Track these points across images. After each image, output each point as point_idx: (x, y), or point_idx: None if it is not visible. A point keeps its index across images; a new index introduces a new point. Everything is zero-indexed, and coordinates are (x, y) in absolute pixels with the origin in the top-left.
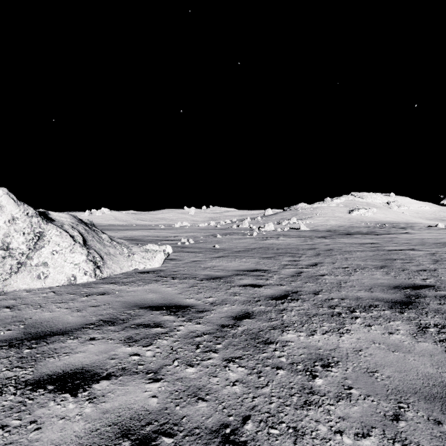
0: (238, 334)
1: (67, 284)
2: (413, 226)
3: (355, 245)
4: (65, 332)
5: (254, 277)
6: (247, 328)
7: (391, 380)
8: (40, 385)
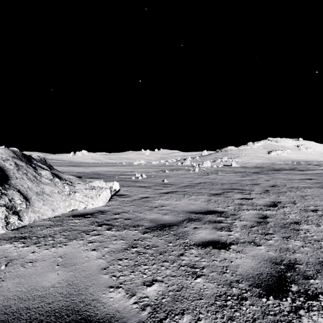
0: None
1: None
2: None
3: (295, 181)
4: None
5: (210, 224)
6: None
7: None
8: None
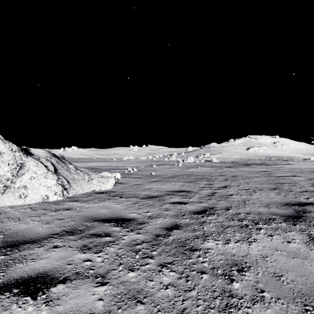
0: (169, 243)
1: (41, 202)
2: (293, 159)
3: (252, 173)
4: (34, 241)
5: (180, 196)
6: (176, 237)
7: (295, 284)
8: (7, 289)
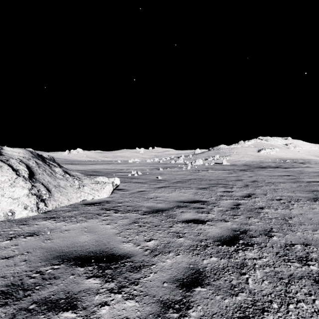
0: None
1: (3, 220)
2: (310, 162)
3: (274, 177)
4: None
5: (194, 209)
6: (204, 313)
7: None
8: None
